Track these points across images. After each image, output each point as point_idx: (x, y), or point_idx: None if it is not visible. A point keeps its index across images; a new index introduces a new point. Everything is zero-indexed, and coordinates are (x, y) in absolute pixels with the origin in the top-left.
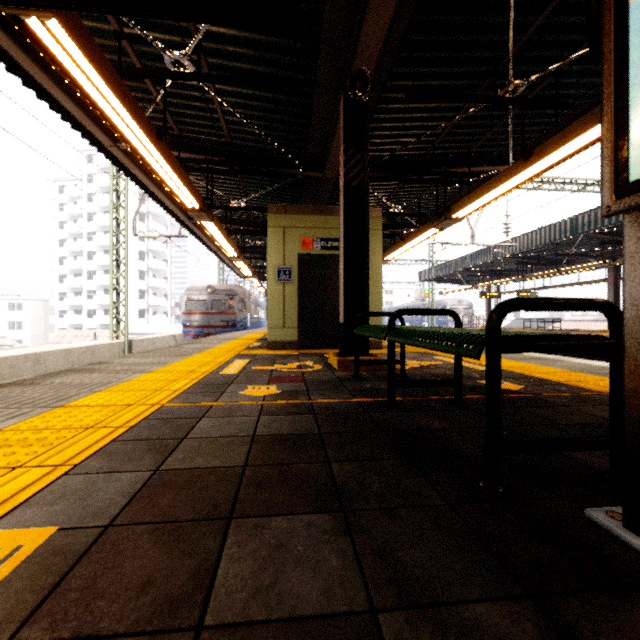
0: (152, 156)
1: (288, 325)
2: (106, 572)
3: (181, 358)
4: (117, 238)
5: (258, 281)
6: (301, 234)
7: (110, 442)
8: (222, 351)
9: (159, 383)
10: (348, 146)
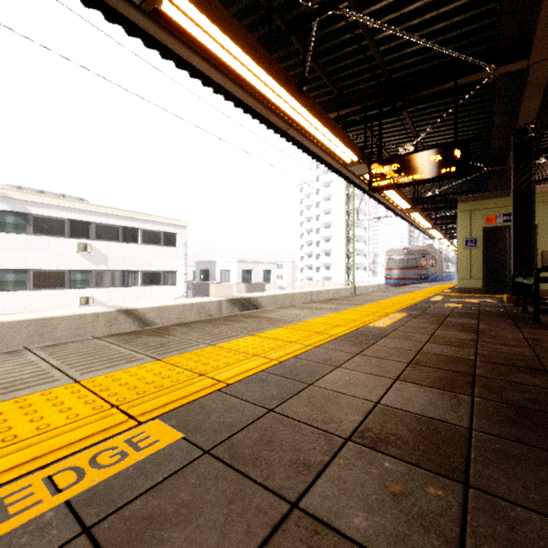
0: (390, 193)
1: (474, 277)
2: (423, 317)
3: (402, 294)
4: (347, 223)
5: (448, 241)
6: (485, 213)
7: (403, 308)
8: (424, 293)
9: (402, 300)
10: (517, 164)
